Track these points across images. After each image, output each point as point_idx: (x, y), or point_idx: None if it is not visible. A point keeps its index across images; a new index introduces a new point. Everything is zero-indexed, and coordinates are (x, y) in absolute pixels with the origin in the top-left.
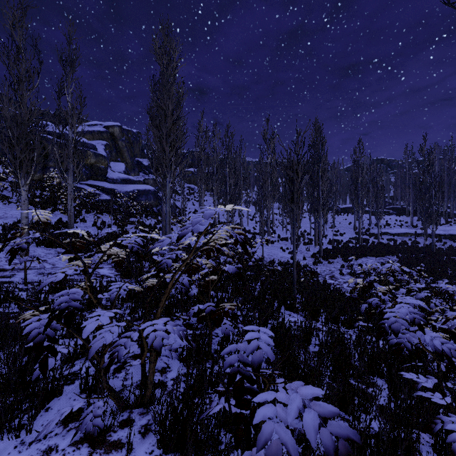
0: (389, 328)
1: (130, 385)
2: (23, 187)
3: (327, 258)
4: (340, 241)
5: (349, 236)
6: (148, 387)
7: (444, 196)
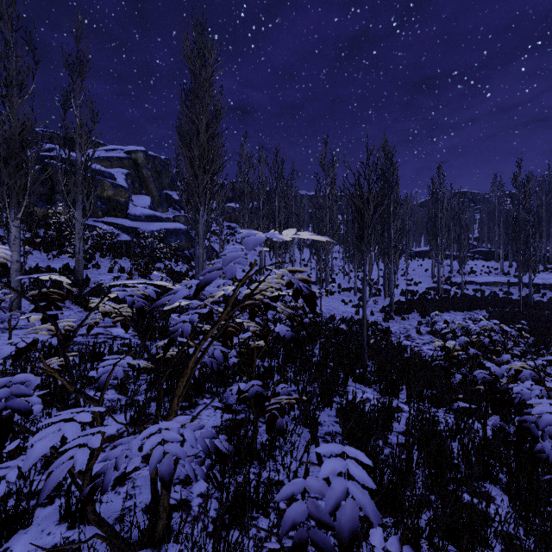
0: (536, 428)
1: (135, 507)
2: (13, 222)
3: (400, 314)
4: (415, 292)
5: (426, 286)
6: (160, 517)
7: (542, 236)
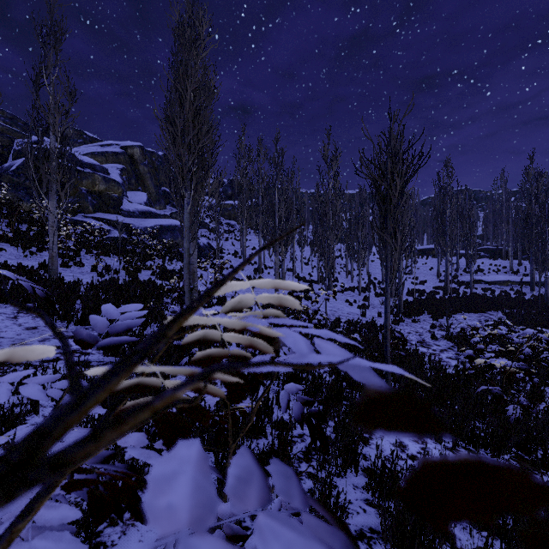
0: None
1: None
2: None
3: (410, 315)
4: (422, 292)
5: (432, 285)
6: None
7: None
